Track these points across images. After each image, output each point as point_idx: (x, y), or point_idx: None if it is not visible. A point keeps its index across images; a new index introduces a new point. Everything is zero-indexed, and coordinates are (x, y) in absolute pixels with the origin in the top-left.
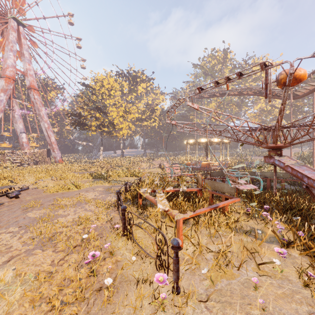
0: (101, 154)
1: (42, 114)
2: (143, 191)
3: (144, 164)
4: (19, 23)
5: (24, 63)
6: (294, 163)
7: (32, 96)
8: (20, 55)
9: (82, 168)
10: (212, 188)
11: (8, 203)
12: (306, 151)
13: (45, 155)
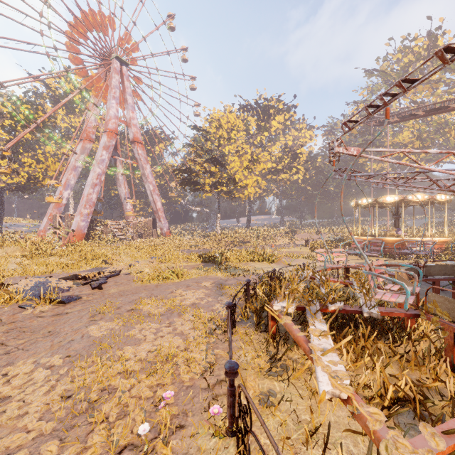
0: (217, 225)
1: (147, 174)
2: (278, 308)
3: (280, 238)
4: (122, 62)
5: (128, 111)
6: None
7: (135, 152)
8: (123, 103)
9: (193, 244)
10: (454, 319)
11: (87, 297)
12: None
13: (150, 226)
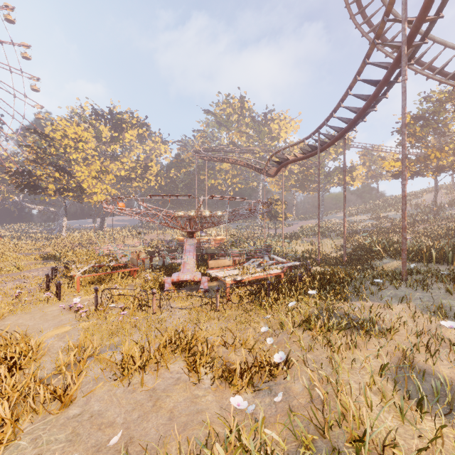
0: (64, 228)
1: None
2: (74, 266)
3: (131, 239)
4: None
5: None
6: (191, 244)
7: None
8: None
9: (33, 247)
10: (132, 263)
11: None
12: (312, 224)
13: None
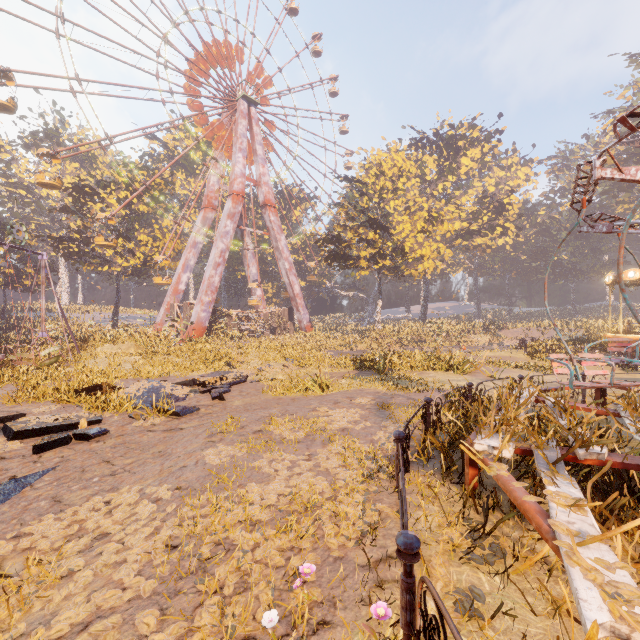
0: (378, 315)
1: (281, 247)
2: (483, 448)
3: (476, 337)
4: (250, 102)
5: (257, 165)
6: None
7: (267, 219)
8: (252, 155)
9: (343, 343)
10: None
11: (205, 409)
12: None
13: (286, 318)
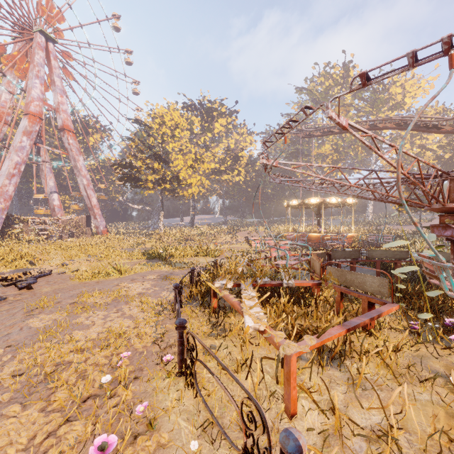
0: (161, 223)
1: (79, 166)
2: (219, 285)
3: (223, 236)
4: (48, 38)
5: (55, 94)
6: None
7: (65, 141)
8: (50, 84)
9: (135, 243)
10: (341, 282)
11: (14, 297)
12: None
13: (84, 224)
